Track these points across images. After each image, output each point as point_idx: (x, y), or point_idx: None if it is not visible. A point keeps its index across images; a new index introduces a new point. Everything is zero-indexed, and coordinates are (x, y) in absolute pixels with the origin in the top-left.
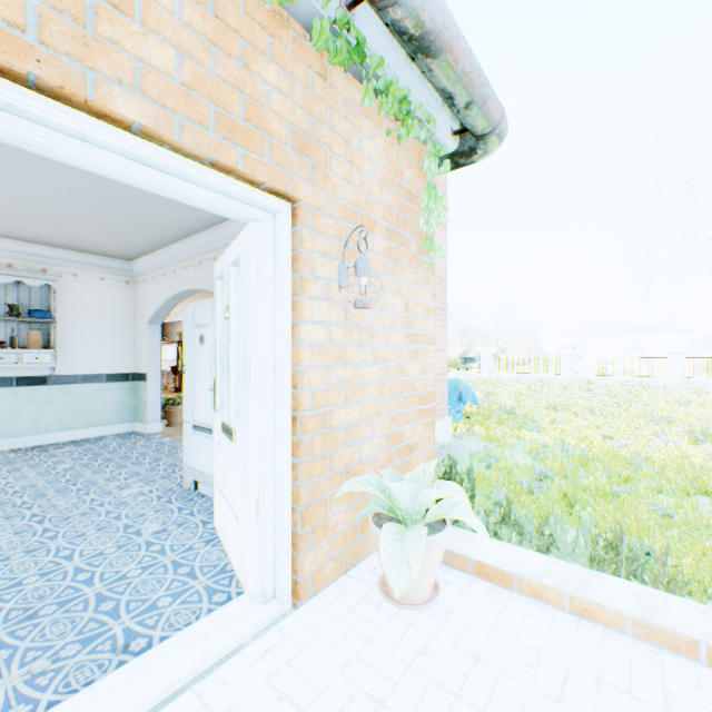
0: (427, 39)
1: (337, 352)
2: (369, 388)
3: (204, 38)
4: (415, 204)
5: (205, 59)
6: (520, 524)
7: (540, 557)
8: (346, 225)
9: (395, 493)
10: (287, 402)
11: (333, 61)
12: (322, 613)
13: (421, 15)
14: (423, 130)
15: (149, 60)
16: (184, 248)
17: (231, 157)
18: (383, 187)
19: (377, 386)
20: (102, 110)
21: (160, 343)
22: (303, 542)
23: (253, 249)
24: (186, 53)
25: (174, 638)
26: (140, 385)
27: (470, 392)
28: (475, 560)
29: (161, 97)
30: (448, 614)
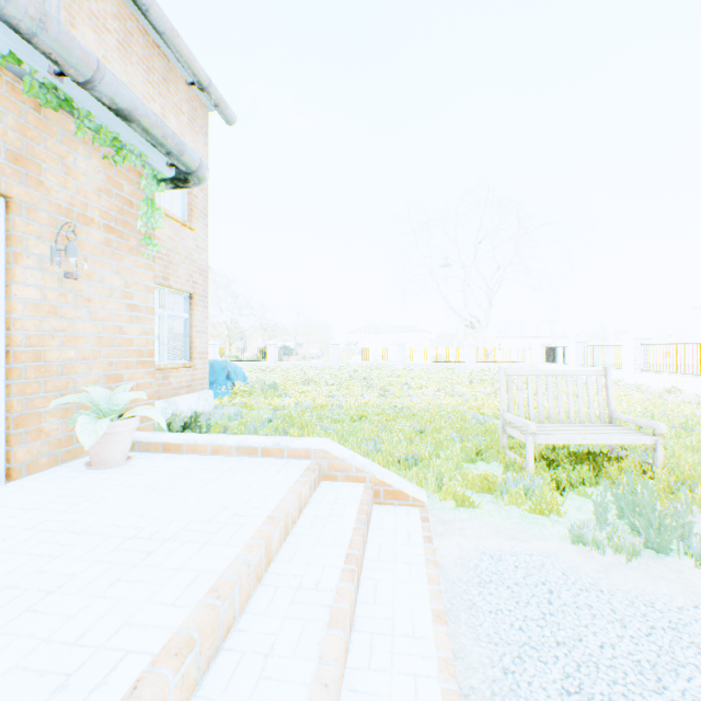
0: (124, 112)
1: (53, 308)
2: (87, 338)
3: None
4: (137, 210)
5: None
6: None
7: (204, 435)
8: (63, 219)
9: (96, 399)
10: (1, 338)
11: (45, 106)
12: (33, 481)
13: (114, 99)
14: (138, 161)
15: None
16: None
17: None
18: (102, 195)
19: (95, 338)
20: None
21: None
22: (17, 438)
23: None
24: None
25: None
26: None
27: (241, 372)
28: (163, 442)
29: None
30: (133, 466)
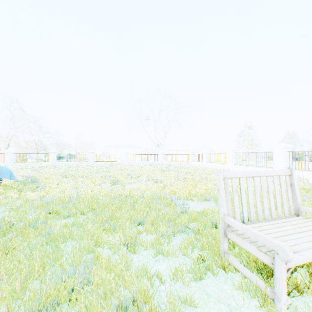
0: None
1: None
2: None
3: None
4: None
5: None
6: None
7: None
8: None
9: None
10: None
11: None
12: None
13: None
14: None
15: None
16: None
17: None
18: None
19: None
20: None
21: None
22: None
23: None
24: None
25: None
26: None
27: (7, 171)
28: None
29: None
30: None
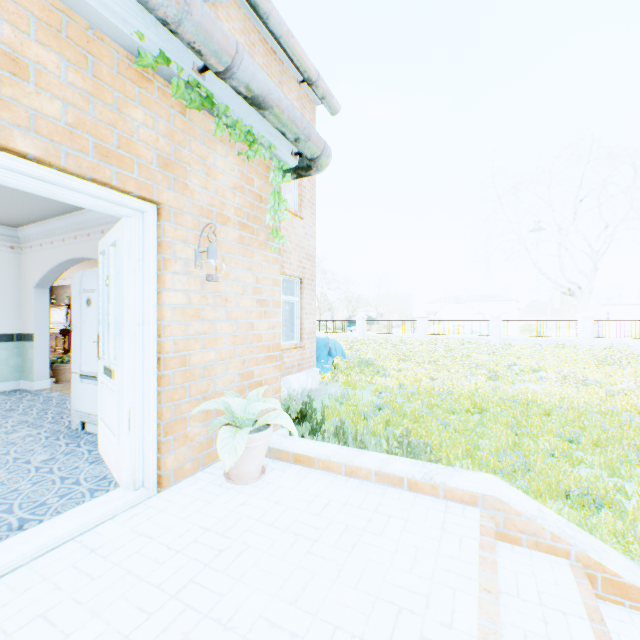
0: (258, 99)
1: (195, 311)
2: (224, 339)
3: (85, 92)
4: (265, 204)
5: (85, 107)
6: (347, 438)
7: (334, 447)
8: (204, 220)
9: (234, 408)
10: (153, 346)
11: (189, 106)
12: (179, 493)
13: (250, 86)
14: (267, 153)
15: (41, 110)
16: (73, 220)
17: (107, 174)
18: (236, 192)
19: (230, 337)
20: (6, 146)
21: (48, 305)
22: (166, 446)
23: (126, 237)
24: (70, 104)
25: (61, 515)
26: (26, 345)
27: (339, 348)
28: (294, 452)
29: (51, 135)
30: (268, 484)
